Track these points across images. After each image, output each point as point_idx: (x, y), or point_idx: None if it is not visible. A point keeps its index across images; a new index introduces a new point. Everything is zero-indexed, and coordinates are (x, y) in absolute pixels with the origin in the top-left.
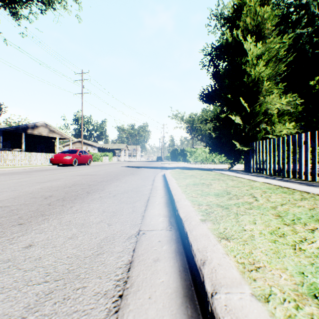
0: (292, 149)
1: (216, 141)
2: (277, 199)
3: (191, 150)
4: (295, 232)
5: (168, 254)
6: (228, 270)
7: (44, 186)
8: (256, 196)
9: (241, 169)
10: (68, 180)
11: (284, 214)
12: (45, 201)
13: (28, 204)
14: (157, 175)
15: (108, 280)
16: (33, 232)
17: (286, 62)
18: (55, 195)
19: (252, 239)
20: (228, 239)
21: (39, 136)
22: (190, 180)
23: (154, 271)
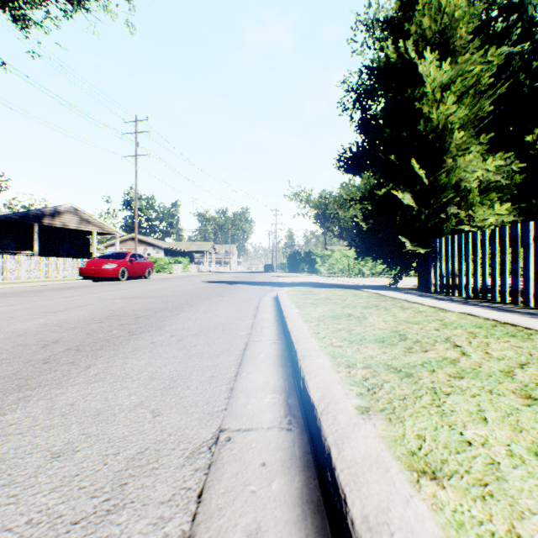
0: (511, 251)
1: (368, 238)
2: (506, 350)
3: (323, 253)
4: None
5: (285, 512)
6: None
7: (53, 319)
8: (461, 344)
9: (412, 287)
10: (102, 307)
11: None
12: (41, 352)
13: (4, 359)
14: (264, 297)
15: None
16: None
17: (493, 96)
18: (65, 339)
19: (498, 475)
20: (436, 477)
21: (64, 229)
22: (325, 308)
23: None
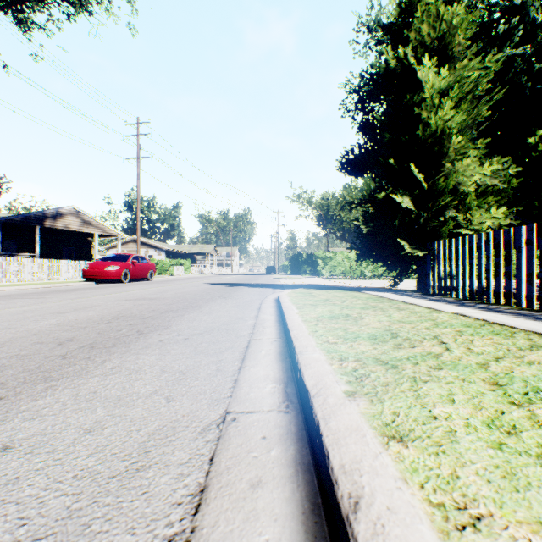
0: (504, 254)
1: (368, 240)
2: (486, 347)
3: (325, 255)
4: (536, 423)
5: (281, 470)
6: (410, 526)
7: (63, 319)
8: (447, 341)
9: (412, 289)
10: (108, 308)
11: (505, 379)
12: (58, 349)
13: (25, 355)
14: (265, 299)
15: (149, 538)
16: (18, 417)
17: (491, 102)
18: (78, 338)
19: (452, 439)
20: (402, 440)
21: (65, 231)
22: (324, 309)
23: (250, 514)
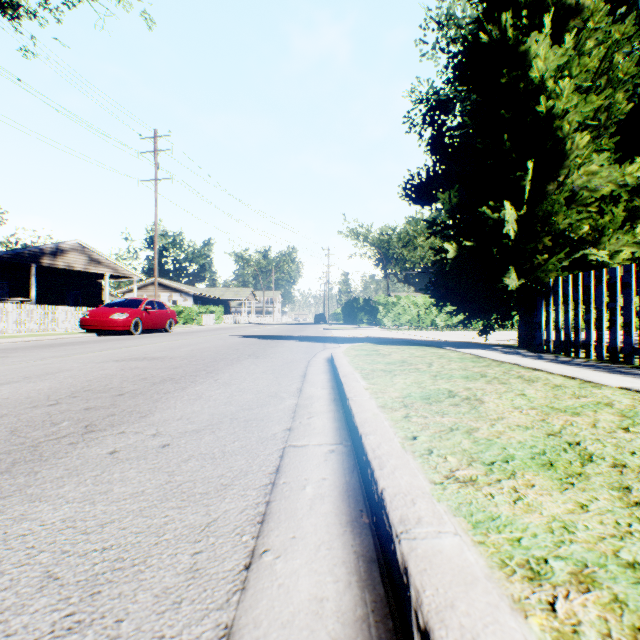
0: None
1: (451, 279)
2: None
3: (387, 300)
4: None
5: None
6: None
7: None
8: None
9: (507, 343)
10: (79, 375)
11: None
12: None
13: None
14: (314, 358)
15: None
16: None
17: (626, 85)
18: None
19: None
20: None
21: (68, 271)
22: (406, 379)
23: None
